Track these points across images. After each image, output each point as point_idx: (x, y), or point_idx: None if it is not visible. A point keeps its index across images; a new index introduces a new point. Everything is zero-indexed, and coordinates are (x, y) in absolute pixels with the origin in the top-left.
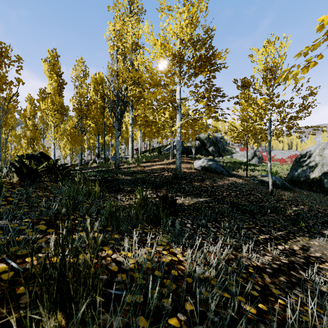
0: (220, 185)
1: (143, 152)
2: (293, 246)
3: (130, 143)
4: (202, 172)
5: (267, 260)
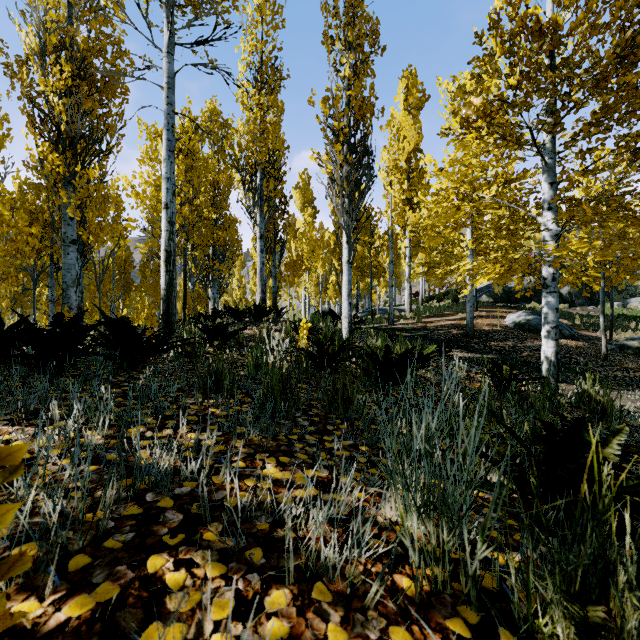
0: (526, 346)
1: (428, 300)
2: None
3: (407, 290)
4: (512, 330)
5: None
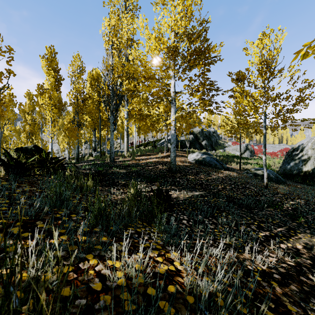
0: (214, 179)
1: (138, 146)
2: (296, 244)
3: (126, 137)
4: (196, 165)
5: (272, 262)
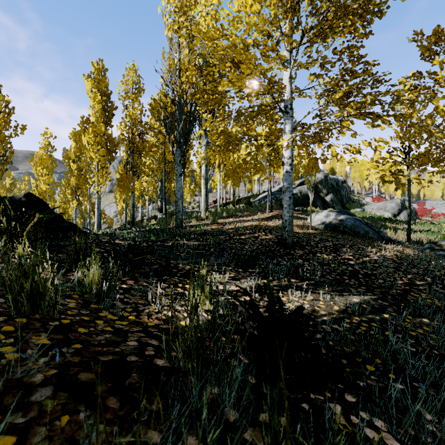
0: (377, 261)
1: (225, 205)
2: None
3: (203, 188)
4: (329, 234)
5: None
